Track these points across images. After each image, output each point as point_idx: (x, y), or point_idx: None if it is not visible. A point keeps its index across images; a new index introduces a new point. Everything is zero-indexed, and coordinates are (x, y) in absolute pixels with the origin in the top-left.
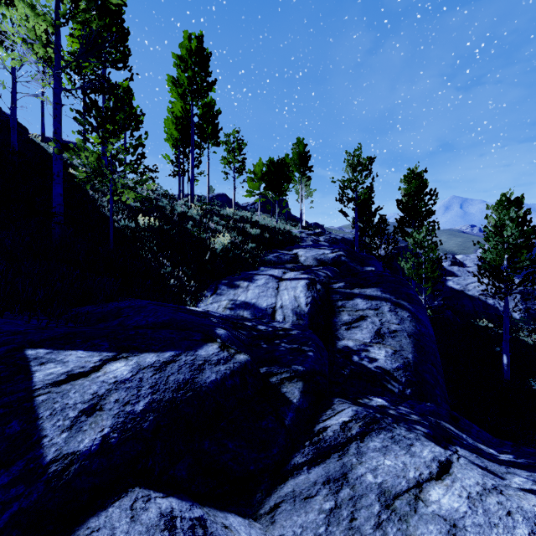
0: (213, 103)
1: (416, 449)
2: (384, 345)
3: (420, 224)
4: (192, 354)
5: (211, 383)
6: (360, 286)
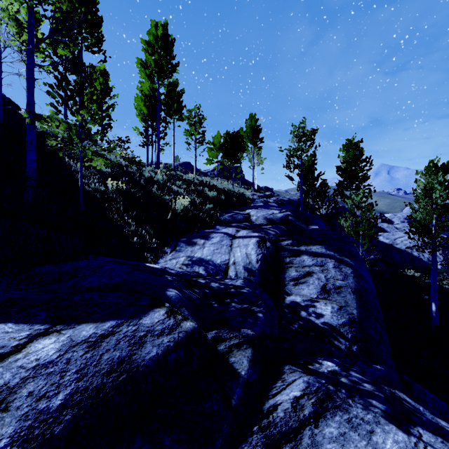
0: (176, 82)
1: (378, 438)
2: (330, 301)
3: (356, 187)
4: (135, 323)
5: (150, 360)
6: (306, 243)
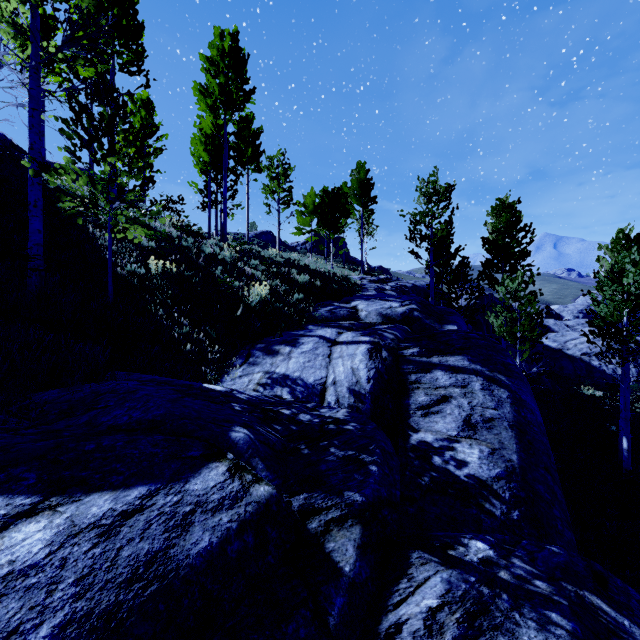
0: (250, 117)
1: None
2: (477, 441)
3: (512, 268)
4: (177, 490)
5: (199, 555)
6: (440, 352)
